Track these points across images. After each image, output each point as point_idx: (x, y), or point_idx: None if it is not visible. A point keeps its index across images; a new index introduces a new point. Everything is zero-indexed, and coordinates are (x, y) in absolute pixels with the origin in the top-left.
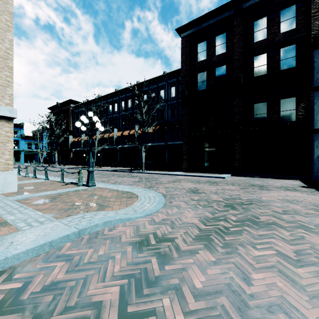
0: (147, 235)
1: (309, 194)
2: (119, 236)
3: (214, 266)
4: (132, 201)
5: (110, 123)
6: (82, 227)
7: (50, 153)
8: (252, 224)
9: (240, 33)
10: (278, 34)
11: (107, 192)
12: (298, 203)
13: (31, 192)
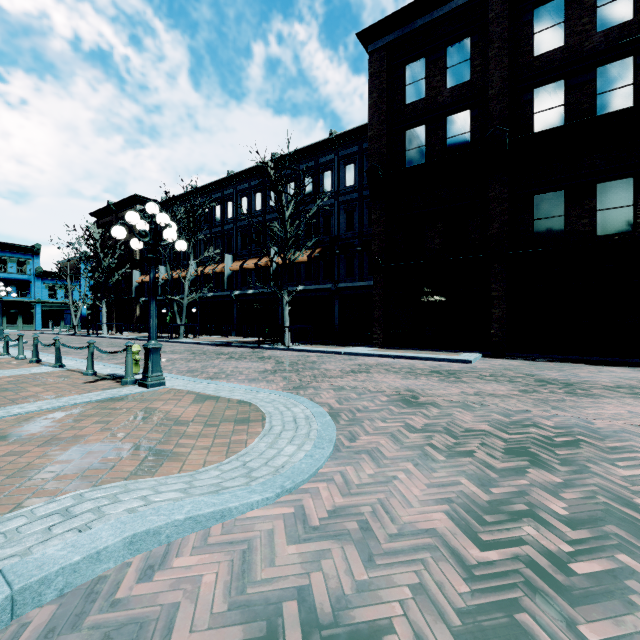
0: (277, 603)
1: None
2: (171, 609)
3: None
4: (248, 434)
5: (217, 243)
6: (34, 572)
7: (95, 308)
8: (634, 538)
9: (503, 36)
10: (593, 35)
11: (188, 404)
12: None
13: None
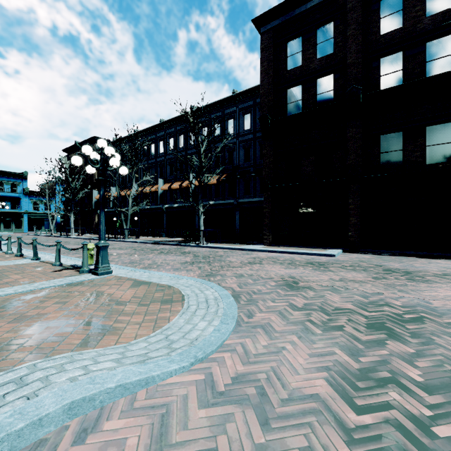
0: None
1: None
2: None
3: None
4: (171, 312)
5: (152, 171)
6: None
7: (66, 217)
8: None
9: (357, 21)
10: (423, 19)
11: (127, 288)
12: None
13: None
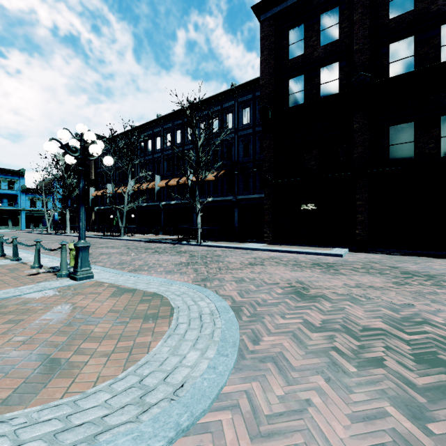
0: None
1: None
2: None
3: None
4: (154, 333)
5: (149, 167)
6: None
7: (63, 214)
8: None
9: (365, 4)
10: None
11: (106, 298)
12: None
13: None
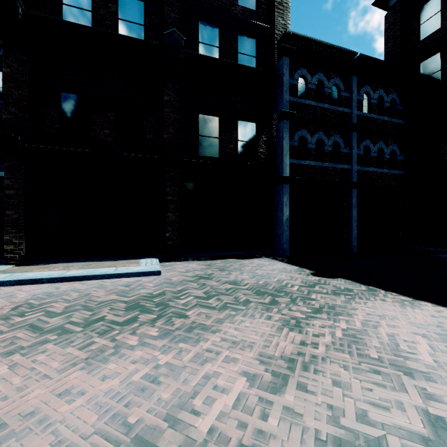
0: None
1: (406, 304)
2: None
3: None
4: None
5: None
6: None
7: None
8: None
9: None
10: (236, 4)
11: None
12: None
13: None
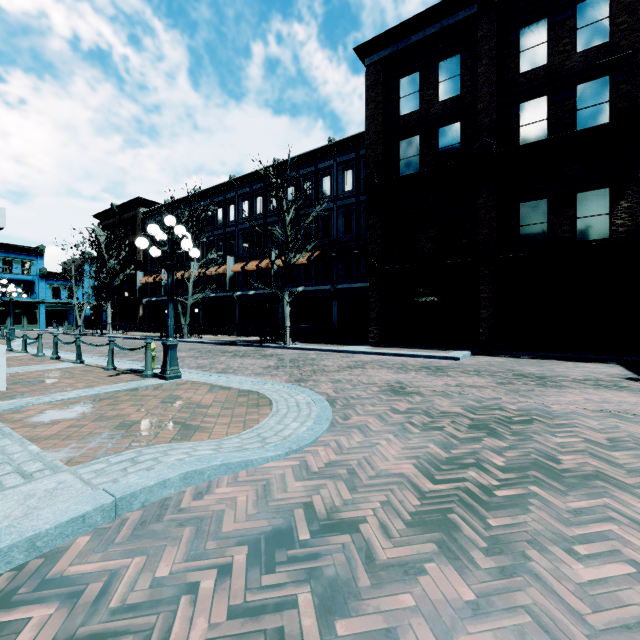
0: (290, 510)
1: None
2: (219, 513)
3: (476, 623)
4: (259, 415)
5: (219, 245)
6: (126, 489)
7: (98, 308)
8: (546, 478)
9: (490, 54)
10: (573, 55)
11: (204, 393)
12: (637, 420)
13: (36, 393)
